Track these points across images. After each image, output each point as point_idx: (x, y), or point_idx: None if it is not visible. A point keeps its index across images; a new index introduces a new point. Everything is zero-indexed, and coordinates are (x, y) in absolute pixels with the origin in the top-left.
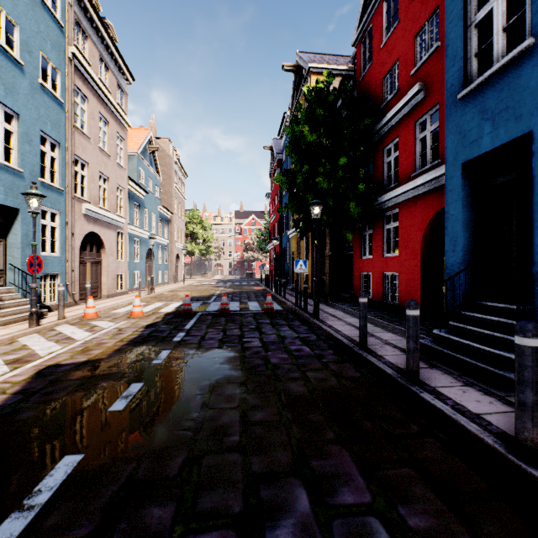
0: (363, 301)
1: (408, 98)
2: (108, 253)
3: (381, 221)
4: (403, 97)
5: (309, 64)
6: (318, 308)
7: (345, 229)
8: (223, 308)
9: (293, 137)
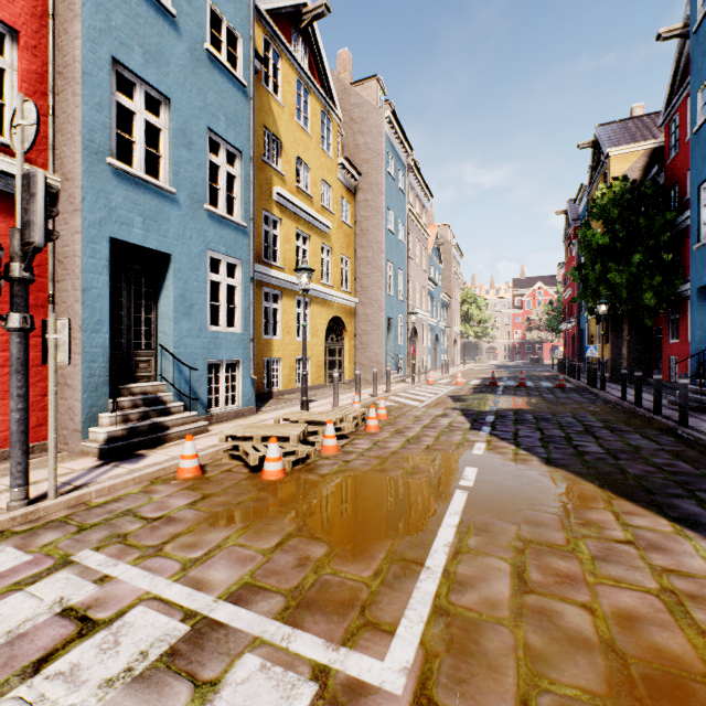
0: (623, 372)
1: None
2: (419, 341)
3: (685, 307)
4: None
5: (608, 150)
6: (604, 383)
7: (643, 316)
8: (521, 382)
9: (585, 241)
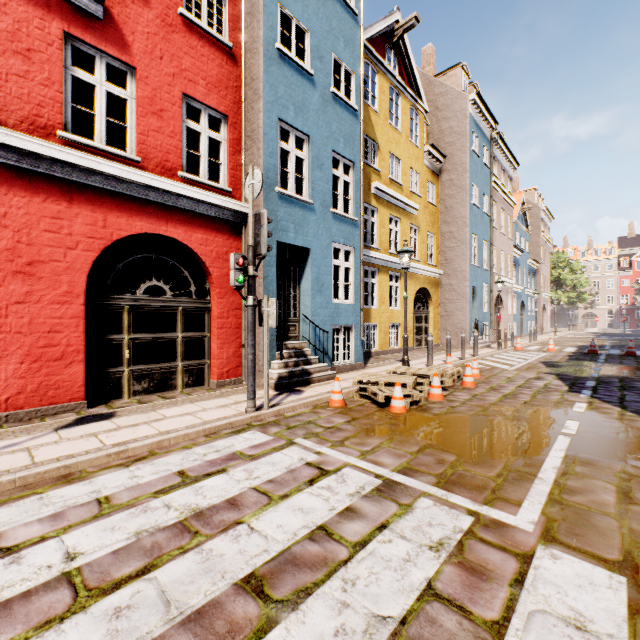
0: None
1: None
2: (504, 308)
3: None
4: None
5: None
6: None
7: None
8: (628, 350)
9: None
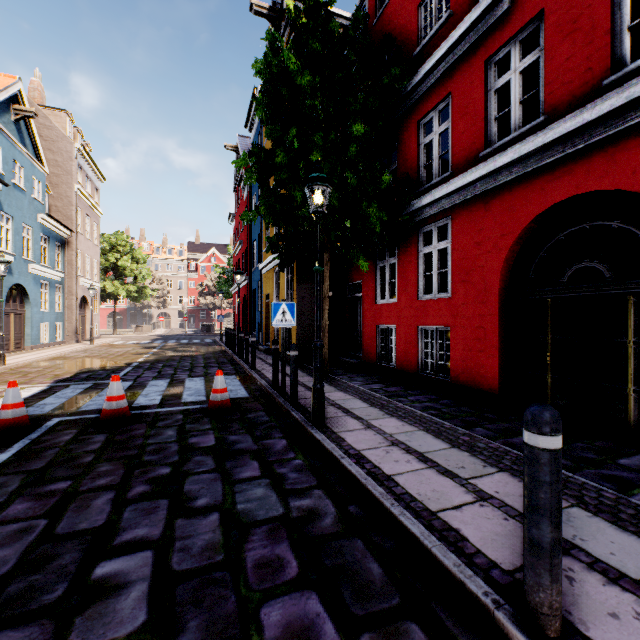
0: (553, 446)
1: (476, 15)
2: None
3: (414, 241)
4: (466, 16)
5: None
6: (322, 404)
7: (358, 252)
8: (110, 407)
9: (269, 76)
